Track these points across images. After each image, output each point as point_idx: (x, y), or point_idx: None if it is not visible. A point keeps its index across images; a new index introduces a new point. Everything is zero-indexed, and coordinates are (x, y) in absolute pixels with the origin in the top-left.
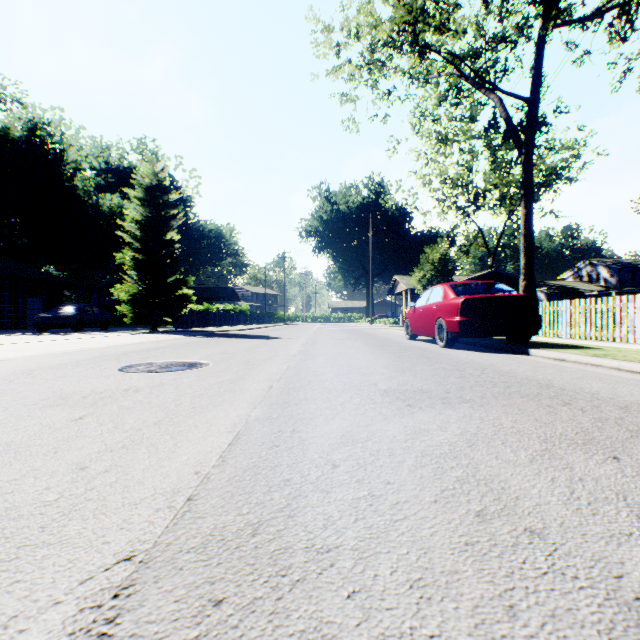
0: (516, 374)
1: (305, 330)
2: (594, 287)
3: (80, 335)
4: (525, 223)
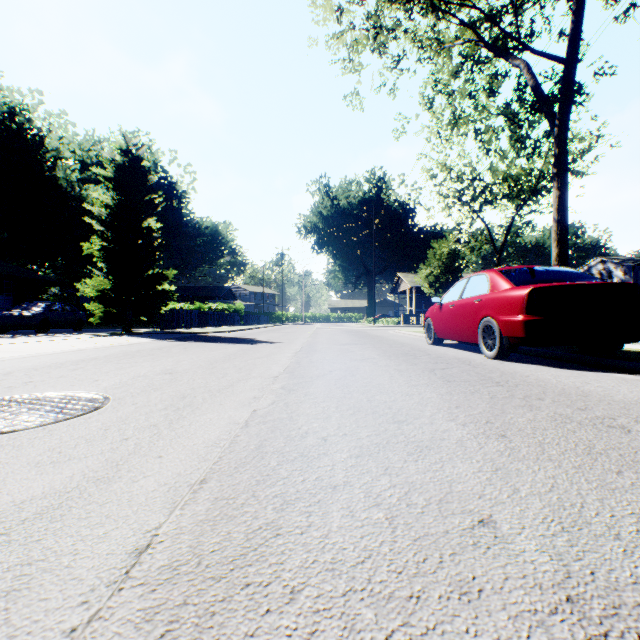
0: None
1: (302, 331)
2: None
3: (31, 338)
4: (558, 207)
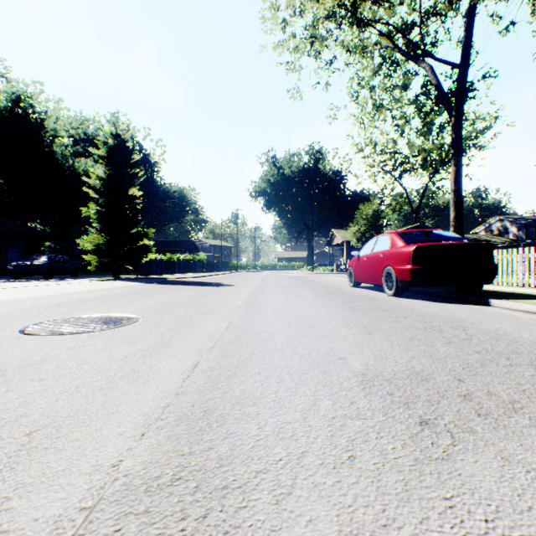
0: (513, 337)
1: (254, 277)
2: (503, 240)
3: (45, 282)
4: (455, 179)
